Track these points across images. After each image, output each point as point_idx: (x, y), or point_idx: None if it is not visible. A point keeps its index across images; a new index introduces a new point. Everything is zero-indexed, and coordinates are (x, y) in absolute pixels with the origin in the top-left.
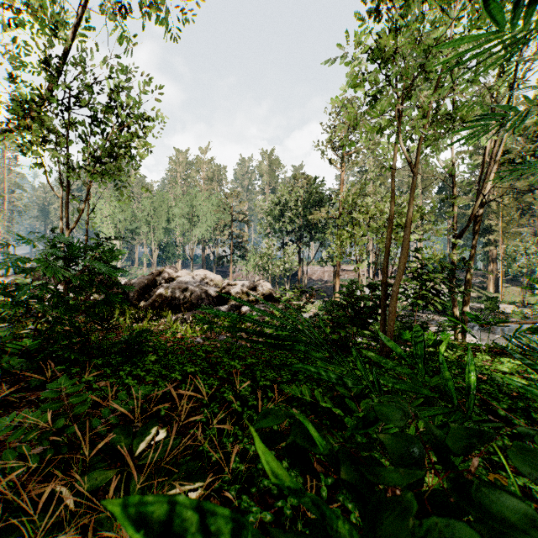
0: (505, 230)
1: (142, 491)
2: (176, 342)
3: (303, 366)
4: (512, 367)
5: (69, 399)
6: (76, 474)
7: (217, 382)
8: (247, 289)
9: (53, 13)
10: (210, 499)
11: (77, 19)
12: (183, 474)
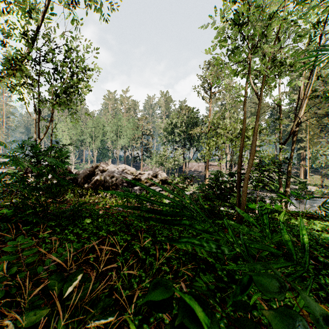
0: (311, 140)
1: (66, 326)
2: (106, 210)
3: (190, 239)
4: (322, 227)
5: (23, 252)
6: (16, 314)
7: (129, 238)
8: (151, 176)
9: (29, 3)
10: (121, 325)
11: (45, 8)
12: (100, 309)
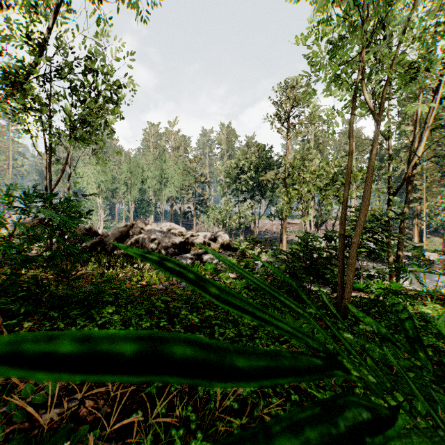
0: (428, 189)
1: None
2: (141, 289)
3: None
4: None
5: None
6: None
7: None
8: (207, 239)
9: None
10: None
11: (59, 3)
12: None
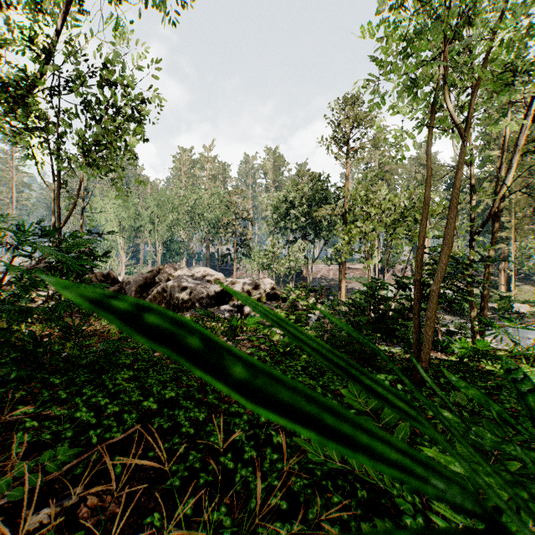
0: (517, 227)
1: None
2: None
3: None
4: None
5: None
6: None
7: (203, 415)
8: (250, 288)
9: None
10: None
11: (69, 0)
12: None
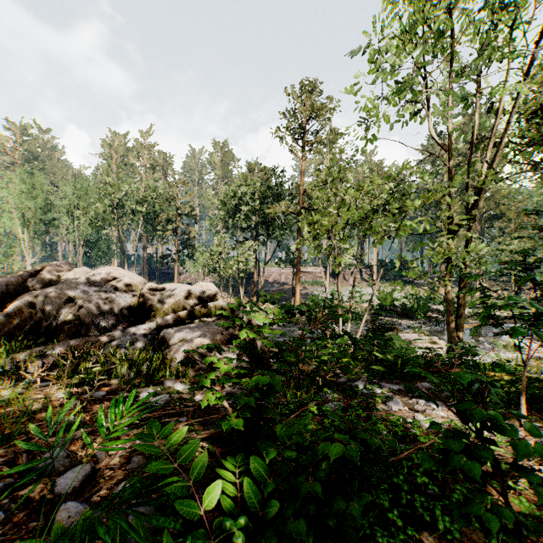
0: None
1: None
2: None
3: None
4: None
5: None
6: None
7: None
8: (181, 297)
9: None
10: None
11: None
12: None
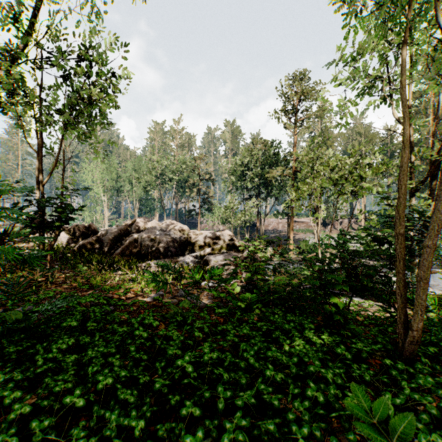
0: None
1: None
2: (130, 299)
3: None
4: None
5: None
6: None
7: (141, 423)
8: (211, 238)
9: None
10: None
11: None
12: None
